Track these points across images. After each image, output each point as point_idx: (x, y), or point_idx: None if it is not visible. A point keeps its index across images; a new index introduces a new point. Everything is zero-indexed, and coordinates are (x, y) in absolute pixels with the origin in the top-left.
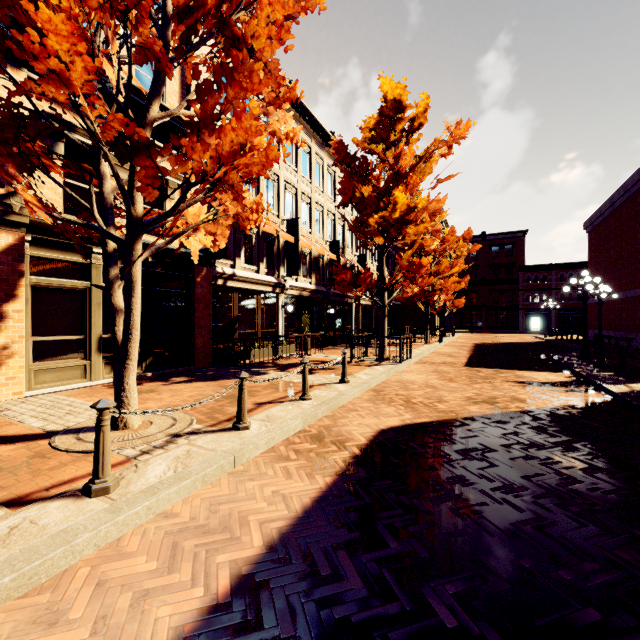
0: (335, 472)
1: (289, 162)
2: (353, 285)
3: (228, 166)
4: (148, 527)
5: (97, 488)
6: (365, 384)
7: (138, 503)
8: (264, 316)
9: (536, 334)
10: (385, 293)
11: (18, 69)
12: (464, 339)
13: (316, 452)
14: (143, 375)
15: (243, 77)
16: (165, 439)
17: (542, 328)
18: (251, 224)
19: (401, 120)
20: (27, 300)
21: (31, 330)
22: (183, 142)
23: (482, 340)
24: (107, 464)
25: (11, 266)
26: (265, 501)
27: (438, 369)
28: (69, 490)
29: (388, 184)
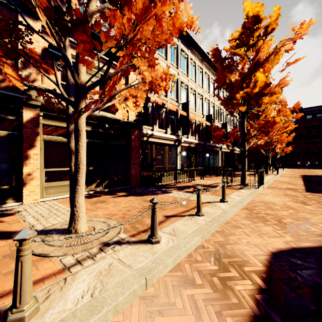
0: (247, 316)
1: (183, 71)
2: (224, 138)
3: (141, 23)
4: None
5: (12, 319)
6: (240, 204)
7: None
8: (169, 158)
9: None
10: (245, 143)
11: (36, 21)
12: (291, 172)
13: (218, 276)
14: (103, 190)
15: None
16: (97, 247)
17: None
18: (161, 90)
19: (258, 29)
20: (41, 148)
21: (44, 165)
22: (107, 13)
23: (304, 173)
24: (25, 292)
25: (32, 129)
26: None
27: (287, 193)
28: None
29: (249, 71)
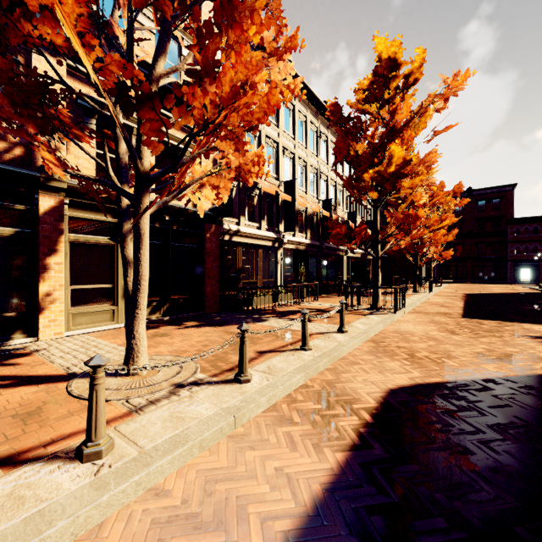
0: (346, 445)
1: (287, 130)
2: (347, 238)
3: (228, 109)
4: (135, 509)
5: (89, 452)
6: (363, 334)
7: (126, 477)
8: (265, 267)
9: (527, 285)
10: (378, 245)
11: (59, 57)
12: (452, 289)
13: (321, 415)
14: (161, 319)
15: (244, 17)
16: (169, 389)
17: (533, 279)
18: (253, 177)
19: (395, 78)
20: (66, 254)
21: (70, 280)
22: (184, 90)
23: (471, 290)
24: (100, 425)
25: (53, 225)
26: (267, 483)
27: (435, 320)
28: (65, 449)
29: (383, 140)
